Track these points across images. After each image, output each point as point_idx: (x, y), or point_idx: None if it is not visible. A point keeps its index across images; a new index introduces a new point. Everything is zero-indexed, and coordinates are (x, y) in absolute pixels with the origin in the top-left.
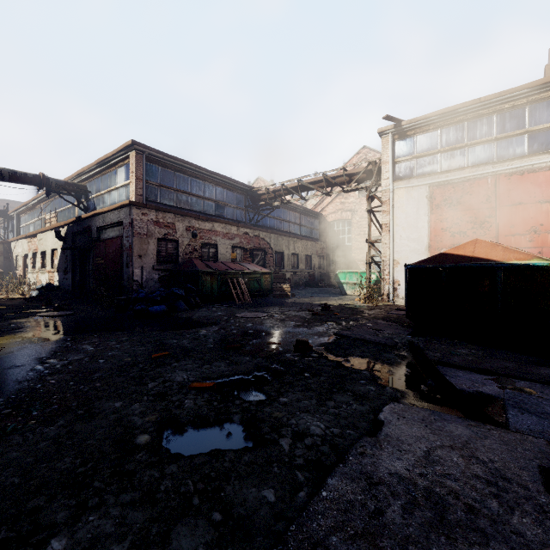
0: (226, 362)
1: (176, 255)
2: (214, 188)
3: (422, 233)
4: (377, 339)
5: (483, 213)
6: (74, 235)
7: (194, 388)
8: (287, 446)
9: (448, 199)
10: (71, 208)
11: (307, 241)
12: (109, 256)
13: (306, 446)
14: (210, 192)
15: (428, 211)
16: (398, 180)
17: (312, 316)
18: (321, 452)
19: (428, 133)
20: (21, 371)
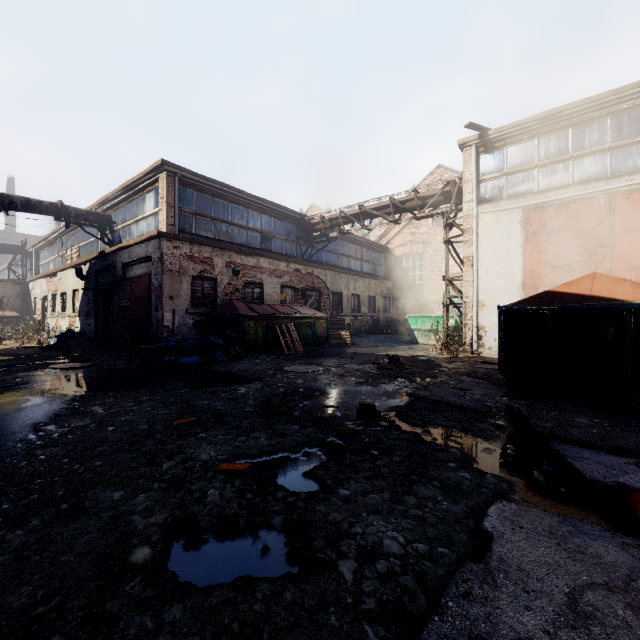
0: (268, 432)
1: (214, 296)
2: (259, 217)
3: (514, 267)
4: (464, 403)
5: (593, 242)
6: (97, 274)
7: (223, 472)
8: (350, 575)
9: (547, 225)
10: (95, 242)
11: (370, 280)
12: (136, 297)
13: (378, 574)
14: (255, 222)
15: (522, 241)
16: (483, 203)
17: (378, 371)
18: (402, 587)
19: (522, 144)
20: (8, 442)
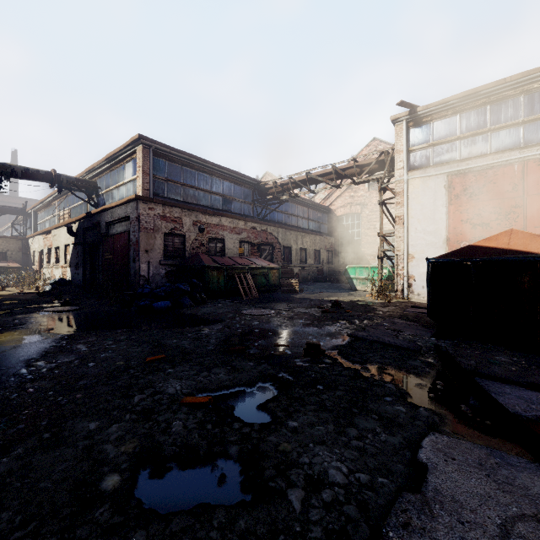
0: (227, 368)
1: (183, 250)
2: (221, 182)
3: (439, 225)
4: (398, 342)
5: (508, 203)
6: (85, 231)
7: (186, 404)
8: (298, 503)
9: (468, 189)
10: (83, 204)
11: (315, 236)
12: (117, 251)
13: (324, 503)
14: (218, 187)
15: (446, 202)
16: (413, 170)
17: (322, 314)
18: (346, 516)
19: (446, 119)
20: (3, 376)
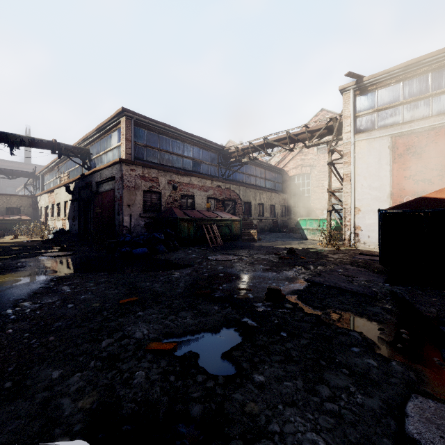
0: (193, 312)
1: (159, 205)
2: (191, 148)
3: (384, 181)
4: (354, 288)
5: None
6: (80, 190)
7: (152, 351)
8: None
9: (411, 148)
10: (79, 168)
11: (271, 193)
12: (105, 206)
13: None
14: (188, 152)
15: (390, 161)
16: (359, 133)
17: (279, 260)
18: None
19: (390, 87)
20: None
